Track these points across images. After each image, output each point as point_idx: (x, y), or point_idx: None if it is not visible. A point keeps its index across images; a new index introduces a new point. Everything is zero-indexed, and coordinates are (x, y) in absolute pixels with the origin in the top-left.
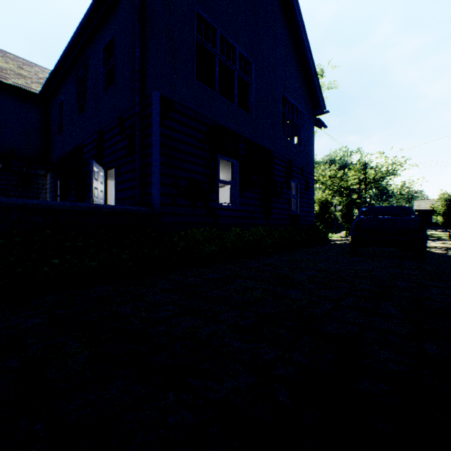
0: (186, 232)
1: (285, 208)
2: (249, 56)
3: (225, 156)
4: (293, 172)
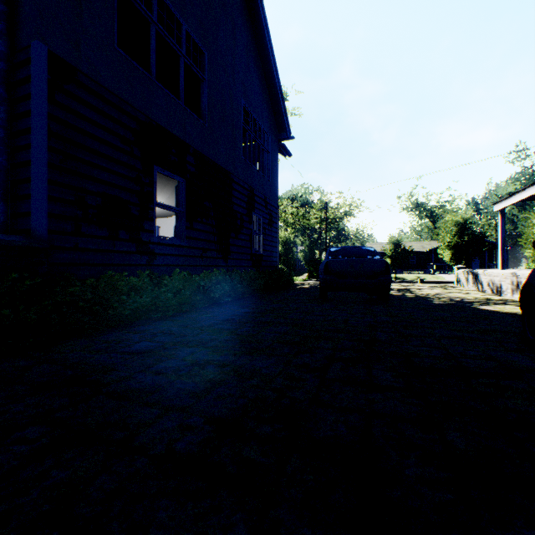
0: (100, 278)
1: (246, 247)
2: (201, 41)
3: (166, 169)
4: (256, 202)
